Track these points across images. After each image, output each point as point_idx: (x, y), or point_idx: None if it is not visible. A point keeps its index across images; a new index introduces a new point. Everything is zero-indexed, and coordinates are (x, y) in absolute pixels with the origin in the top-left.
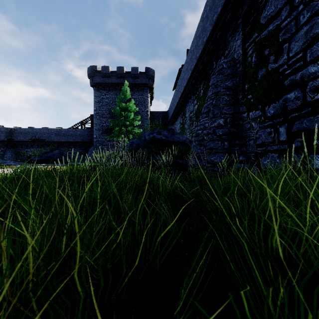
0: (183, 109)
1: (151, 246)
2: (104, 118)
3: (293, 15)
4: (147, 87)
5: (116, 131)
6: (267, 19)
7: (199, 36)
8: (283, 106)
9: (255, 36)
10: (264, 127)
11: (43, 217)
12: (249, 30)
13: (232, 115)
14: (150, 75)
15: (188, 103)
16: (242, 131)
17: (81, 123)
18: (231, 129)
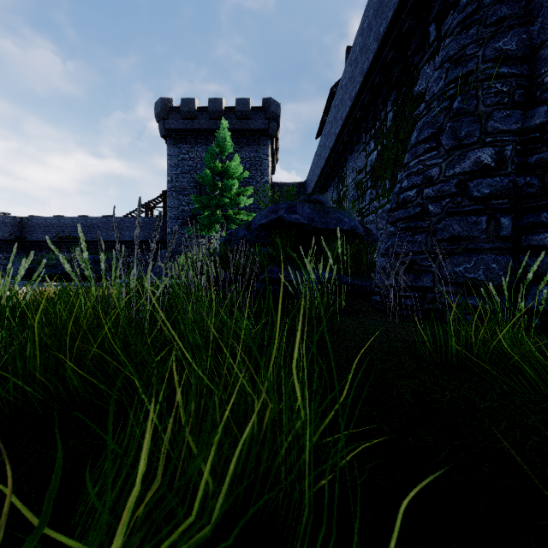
0: (340, 171)
1: None
2: (187, 197)
3: None
4: (267, 137)
5: (205, 217)
6: None
7: None
8: None
9: None
10: None
11: None
12: None
13: (519, 136)
14: (271, 113)
15: (352, 155)
16: None
17: (146, 208)
18: (518, 179)
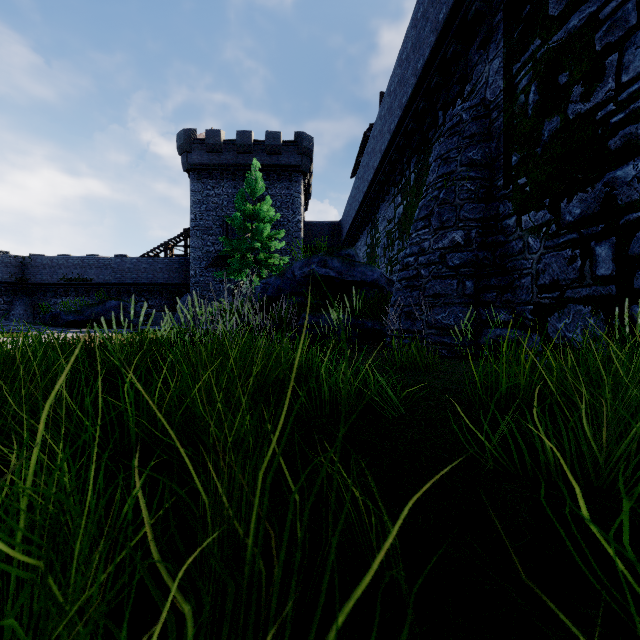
0: (373, 217)
1: (295, 614)
2: (212, 237)
3: None
4: (299, 173)
5: (235, 261)
6: (565, 4)
7: (407, 60)
8: (605, 198)
9: (536, 45)
10: (557, 246)
11: (3, 473)
12: (522, 34)
13: (482, 223)
14: (304, 148)
15: (383, 204)
16: (506, 258)
17: (166, 247)
18: (480, 254)
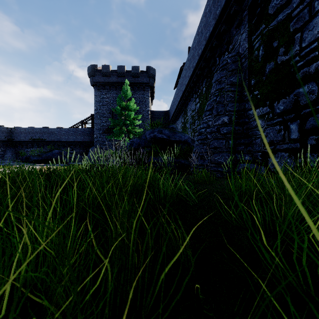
0: (185, 108)
1: (150, 277)
2: (105, 118)
3: (307, 2)
4: (148, 87)
5: (117, 130)
6: (276, 8)
7: (201, 32)
8: (294, 102)
9: (263, 27)
10: (272, 124)
11: (19, 228)
12: (256, 21)
13: (237, 112)
14: (151, 74)
15: (190, 102)
16: (248, 129)
17: (82, 123)
18: (236, 127)
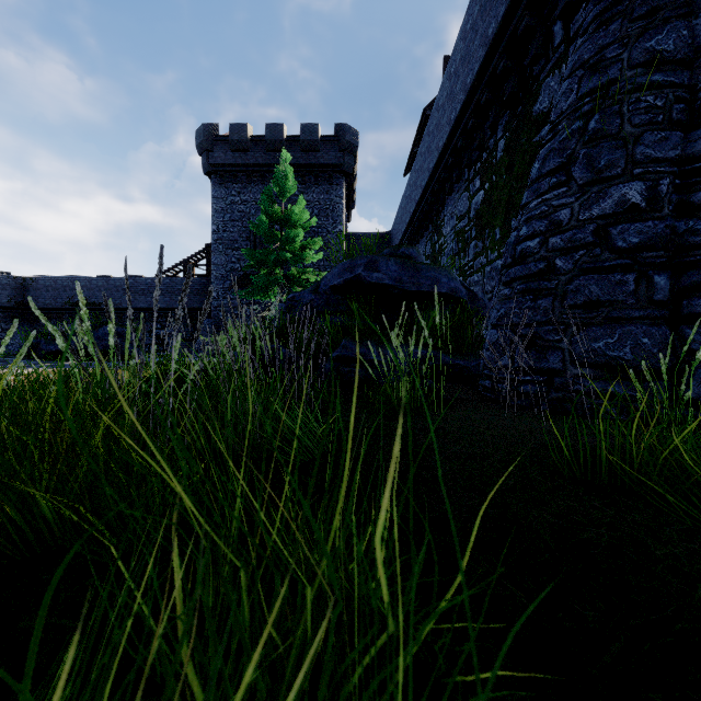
0: (435, 217)
1: None
2: (237, 251)
3: None
4: (341, 174)
5: (260, 277)
6: None
7: None
8: None
9: None
10: None
11: None
12: None
13: (678, 167)
14: (347, 143)
15: (451, 196)
16: None
17: (185, 265)
18: (678, 224)
